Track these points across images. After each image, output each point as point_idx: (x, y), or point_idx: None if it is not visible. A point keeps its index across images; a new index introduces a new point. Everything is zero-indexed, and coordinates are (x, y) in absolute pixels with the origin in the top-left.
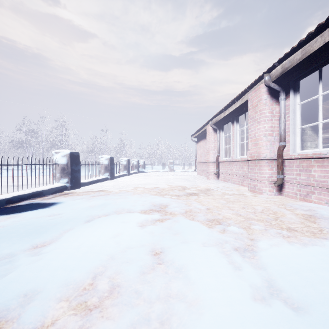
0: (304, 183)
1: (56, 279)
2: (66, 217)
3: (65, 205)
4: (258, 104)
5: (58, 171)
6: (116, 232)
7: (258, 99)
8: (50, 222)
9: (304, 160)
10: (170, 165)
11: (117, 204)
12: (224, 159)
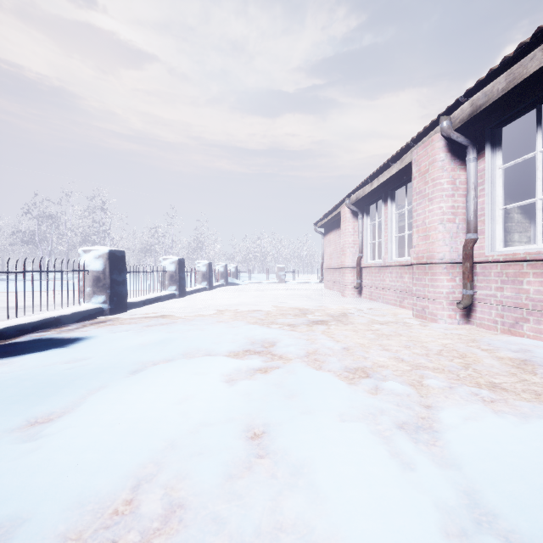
0: (510, 304)
1: (62, 492)
2: (96, 365)
3: (96, 342)
4: (430, 168)
5: (89, 283)
6: (183, 394)
7: (429, 160)
8: (66, 375)
9: (510, 263)
10: (280, 273)
11: (189, 341)
12: (370, 263)
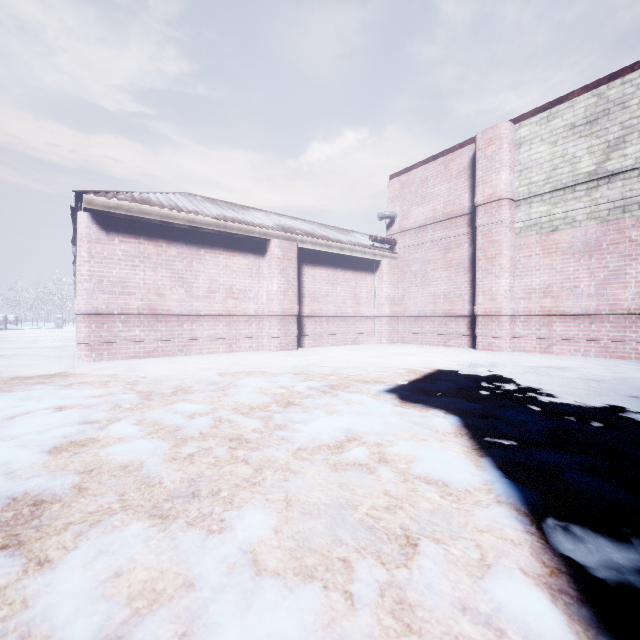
0: None
1: None
2: None
3: None
4: None
5: None
6: None
7: None
8: None
9: None
10: (59, 321)
11: None
12: None
